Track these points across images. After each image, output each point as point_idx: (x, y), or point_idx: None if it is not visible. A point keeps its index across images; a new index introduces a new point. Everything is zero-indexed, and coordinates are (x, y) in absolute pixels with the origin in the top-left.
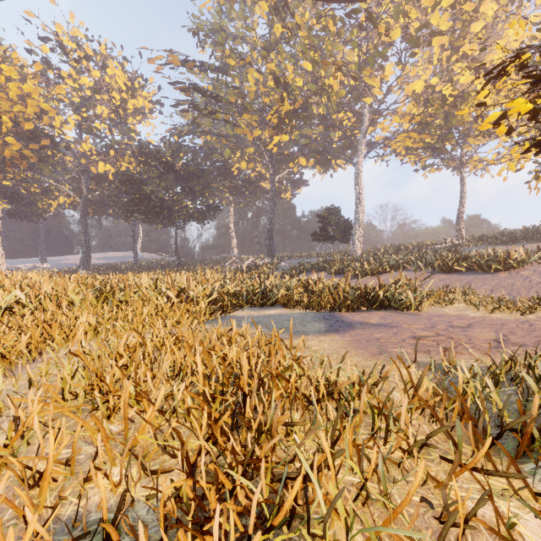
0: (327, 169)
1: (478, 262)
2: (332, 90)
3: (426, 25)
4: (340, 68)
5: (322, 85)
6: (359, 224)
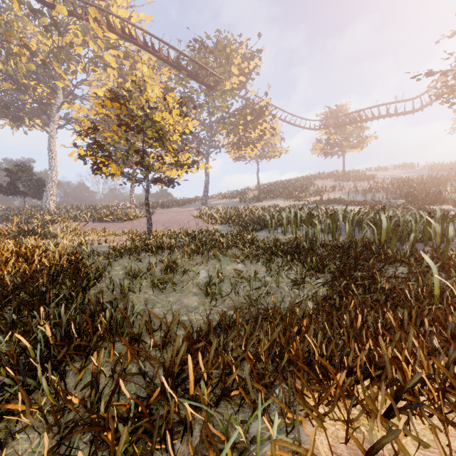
0: (20, 125)
1: (117, 216)
2: (21, 59)
3: (101, 58)
4: (28, 46)
5: (8, 49)
6: (52, 184)
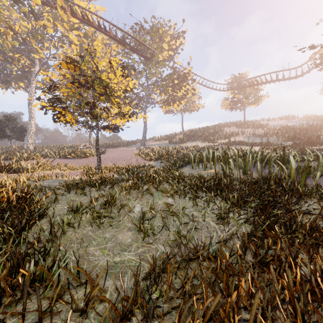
0: (8, 87)
1: (77, 154)
2: (7, 37)
3: (67, 36)
4: (12, 27)
5: None
6: (31, 130)
